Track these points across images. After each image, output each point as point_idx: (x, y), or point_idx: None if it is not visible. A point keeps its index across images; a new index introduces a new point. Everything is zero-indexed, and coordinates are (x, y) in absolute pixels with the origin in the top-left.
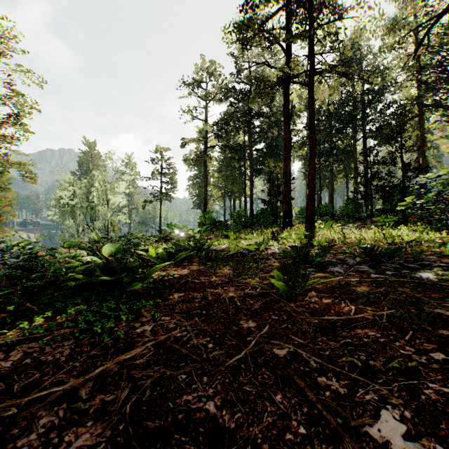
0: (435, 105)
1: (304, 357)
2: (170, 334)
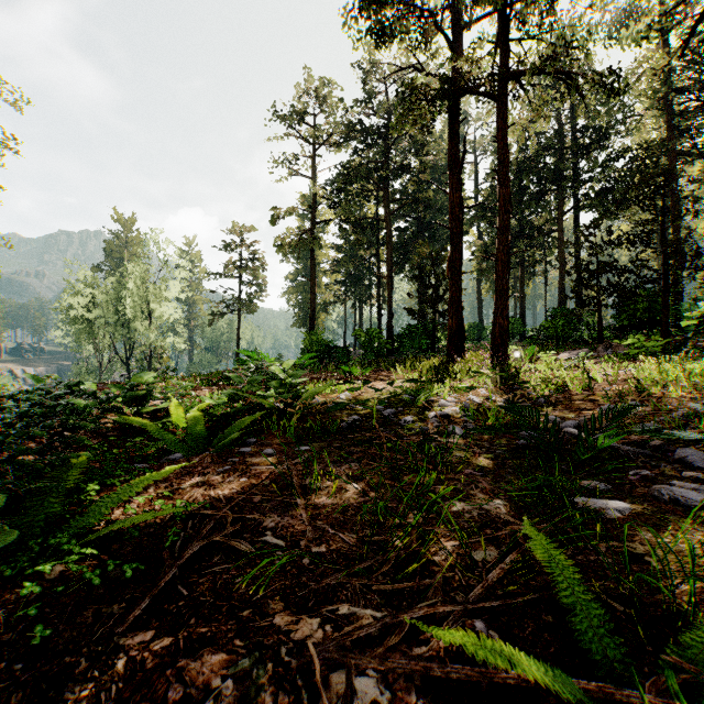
0: (697, 152)
1: None
2: None
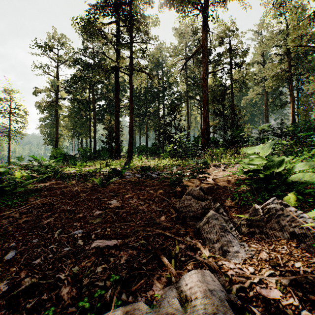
0: (192, 98)
1: (100, 197)
2: (48, 201)
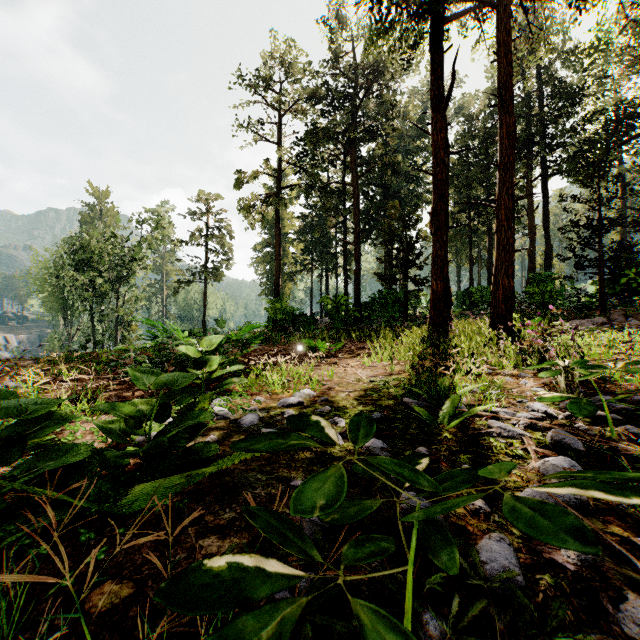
0: None
1: None
2: None
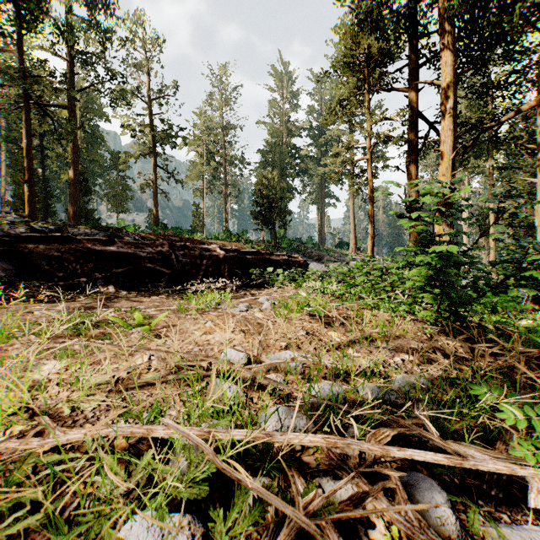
0: None
1: None
2: None
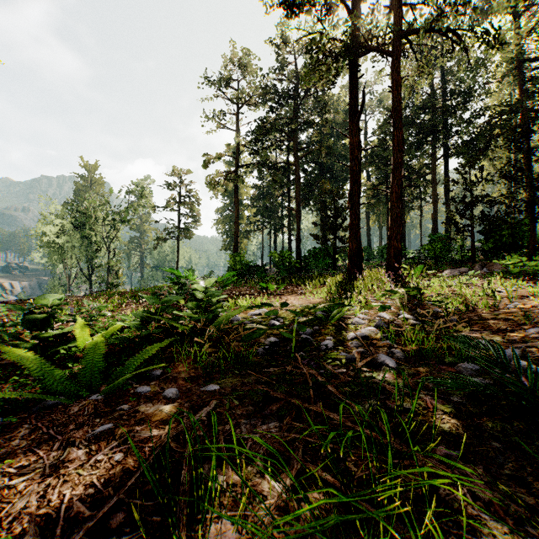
0: None
1: None
2: None
